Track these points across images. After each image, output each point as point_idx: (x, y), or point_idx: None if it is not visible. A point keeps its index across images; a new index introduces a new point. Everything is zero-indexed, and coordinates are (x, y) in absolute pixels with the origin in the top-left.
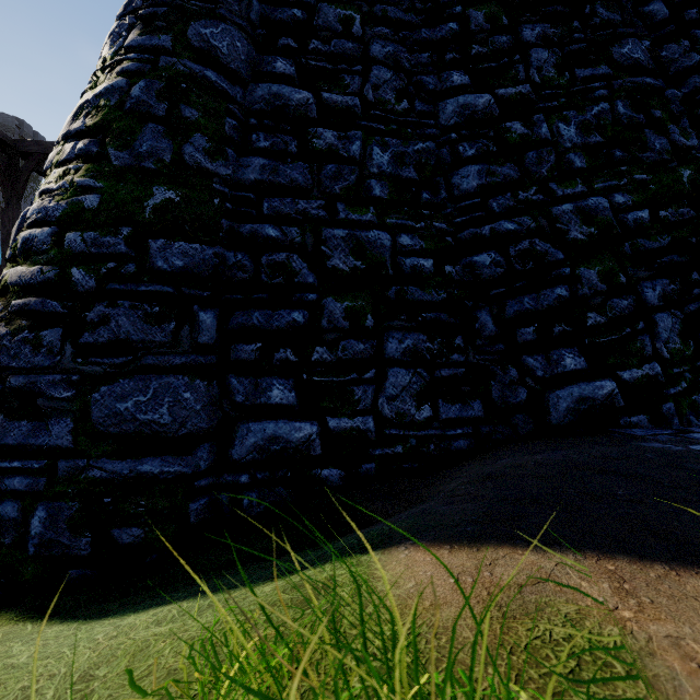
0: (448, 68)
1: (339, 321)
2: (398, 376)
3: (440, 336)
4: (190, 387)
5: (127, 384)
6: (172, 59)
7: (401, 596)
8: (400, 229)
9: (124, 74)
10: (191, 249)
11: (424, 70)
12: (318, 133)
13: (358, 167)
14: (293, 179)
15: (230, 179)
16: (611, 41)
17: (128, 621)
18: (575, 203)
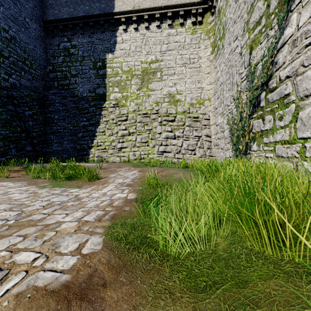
0: None
1: None
2: None
3: None
4: None
5: None
6: None
7: None
8: None
9: None
10: None
11: None
12: None
13: None
14: None
15: None
16: (7, 105)
17: None
18: None
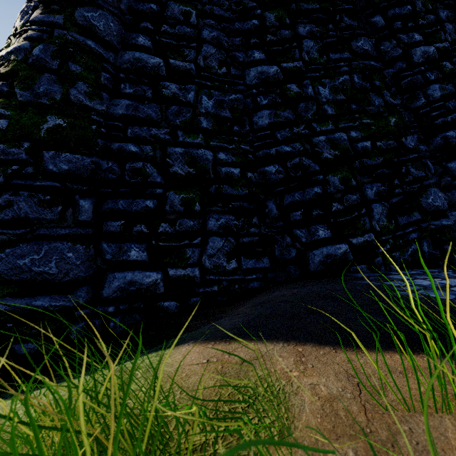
0: (252, 48)
1: (177, 206)
2: (215, 242)
3: (243, 217)
4: (72, 249)
5: (25, 247)
6: (63, 31)
7: (171, 372)
8: (219, 148)
9: (28, 39)
10: (74, 158)
11: (237, 49)
12: (166, 86)
13: (192, 108)
14: (148, 115)
15: (104, 113)
16: (352, 37)
17: (9, 401)
18: (327, 136)
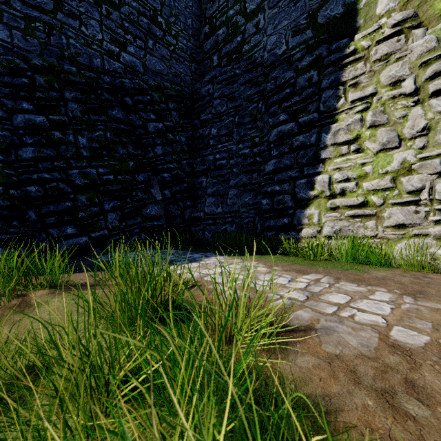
0: (22, 99)
1: None
2: None
3: (3, 221)
4: None
5: None
6: None
7: None
8: None
9: None
10: None
11: (7, 96)
12: None
13: None
14: None
15: None
16: (110, 107)
17: None
18: (81, 170)
